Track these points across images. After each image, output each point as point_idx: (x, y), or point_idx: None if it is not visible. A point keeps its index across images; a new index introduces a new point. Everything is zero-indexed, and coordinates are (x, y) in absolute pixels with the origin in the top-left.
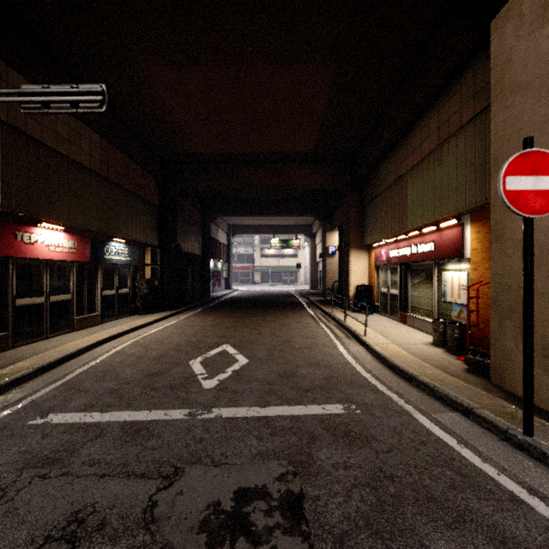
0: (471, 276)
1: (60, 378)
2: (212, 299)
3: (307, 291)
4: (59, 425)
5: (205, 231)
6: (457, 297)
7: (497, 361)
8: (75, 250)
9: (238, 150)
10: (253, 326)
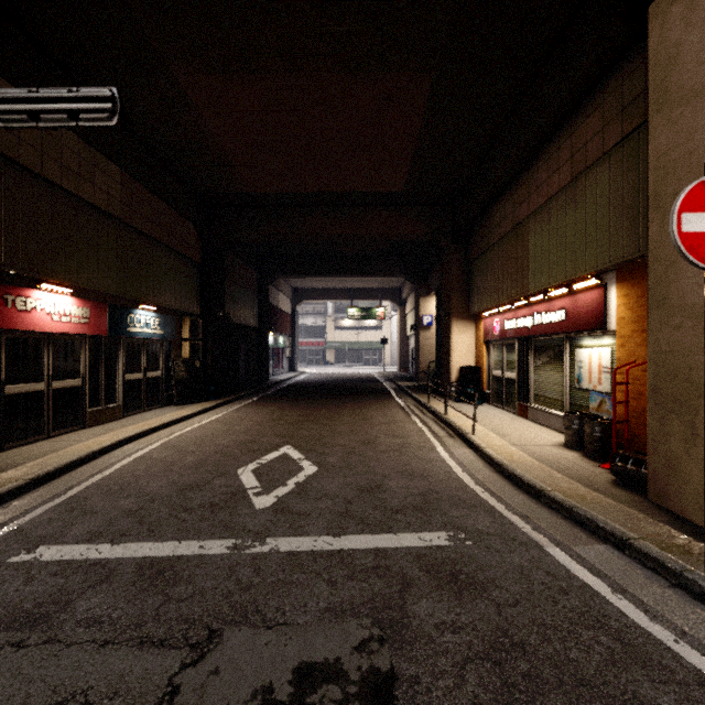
0: (617, 355)
1: (60, 494)
2: (271, 385)
3: (395, 374)
4: (51, 564)
5: (262, 296)
6: (597, 382)
7: (659, 471)
8: (87, 321)
9: (304, 189)
10: (324, 421)
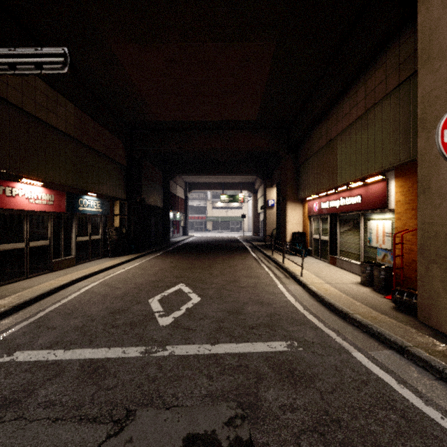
0: (395, 225)
1: (32, 316)
2: (171, 244)
3: (250, 237)
4: (23, 363)
5: (166, 187)
6: (382, 243)
7: (425, 301)
8: (52, 203)
9: (192, 118)
10: (205, 267)
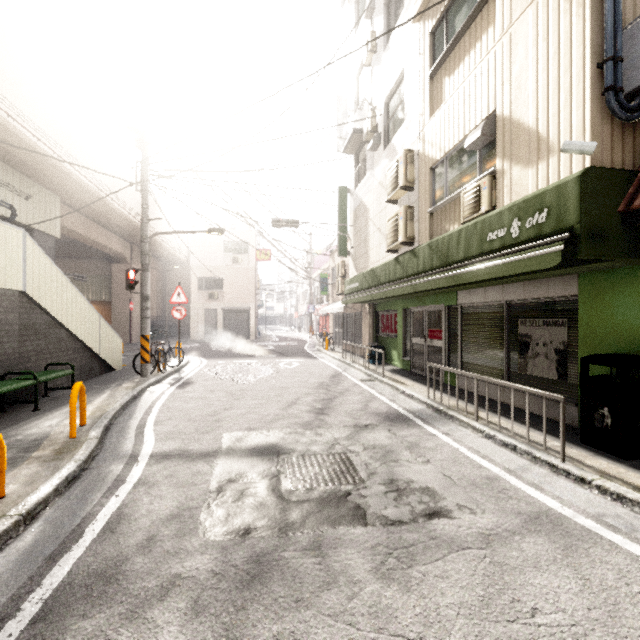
0: None
1: None
2: None
3: None
4: None
5: None
6: None
7: None
8: None
9: None
10: None
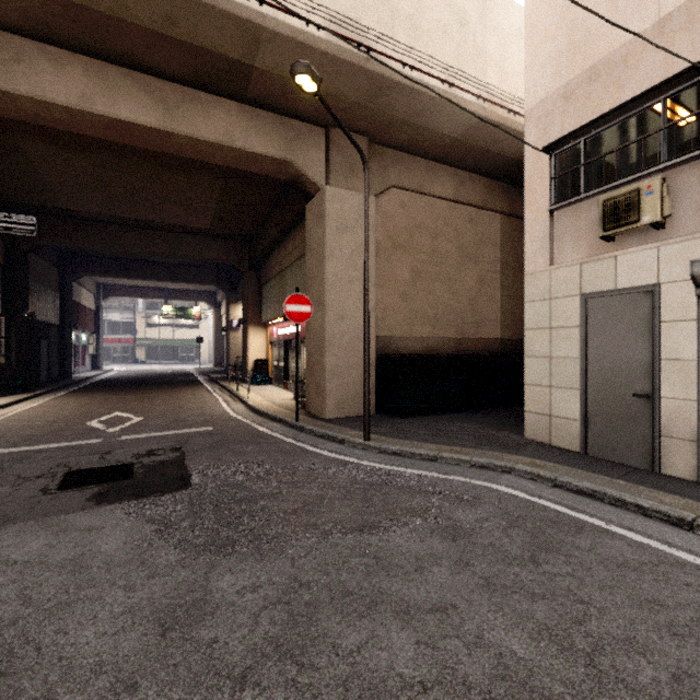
0: None
1: None
2: (78, 381)
3: (210, 369)
4: None
5: (65, 293)
6: None
7: (307, 398)
8: None
9: (122, 215)
10: (144, 400)
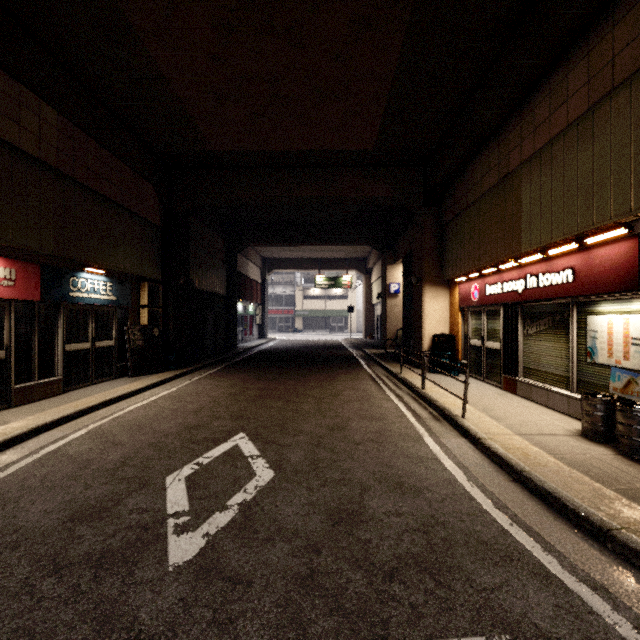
0: None
1: None
2: (239, 352)
3: (361, 340)
4: None
5: (230, 264)
6: (622, 357)
7: None
8: (12, 283)
9: (269, 147)
10: (289, 396)
